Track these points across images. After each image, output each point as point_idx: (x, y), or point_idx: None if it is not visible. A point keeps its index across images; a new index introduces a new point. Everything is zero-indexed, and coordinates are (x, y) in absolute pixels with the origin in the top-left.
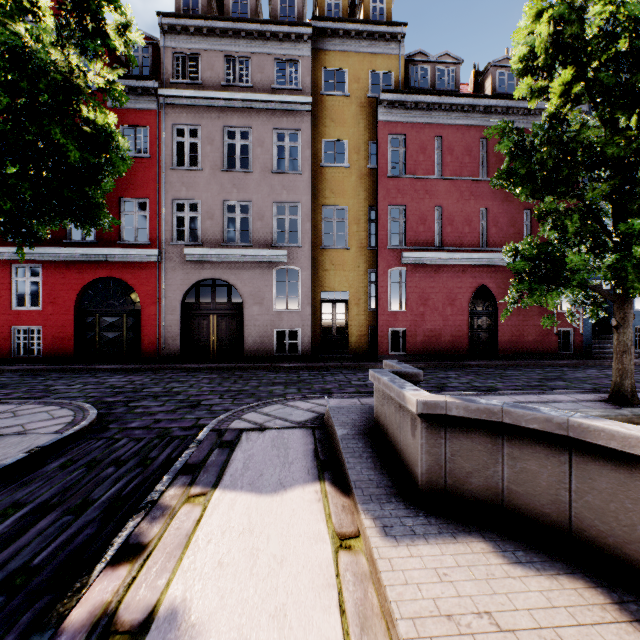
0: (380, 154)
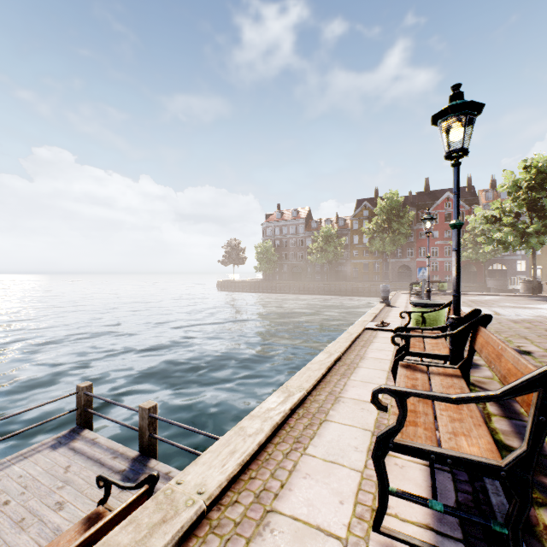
0: None
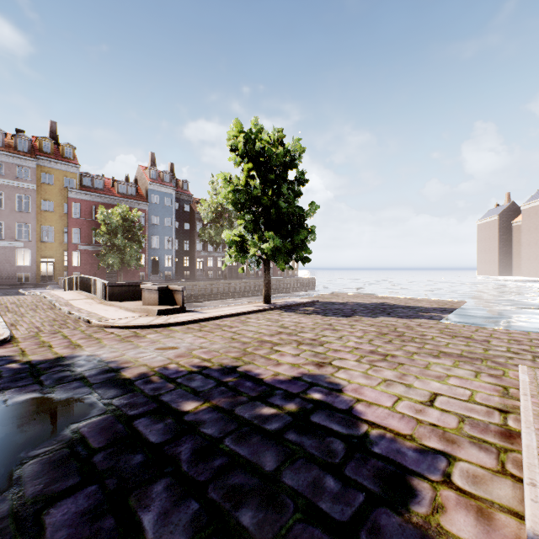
0: (69, 209)
